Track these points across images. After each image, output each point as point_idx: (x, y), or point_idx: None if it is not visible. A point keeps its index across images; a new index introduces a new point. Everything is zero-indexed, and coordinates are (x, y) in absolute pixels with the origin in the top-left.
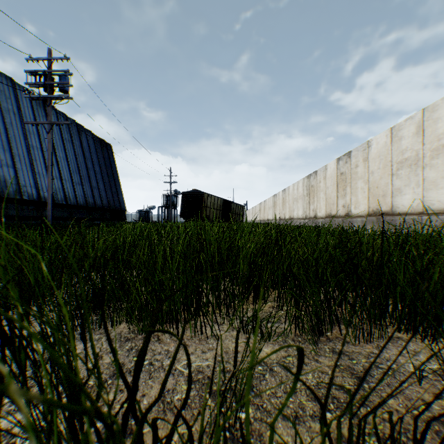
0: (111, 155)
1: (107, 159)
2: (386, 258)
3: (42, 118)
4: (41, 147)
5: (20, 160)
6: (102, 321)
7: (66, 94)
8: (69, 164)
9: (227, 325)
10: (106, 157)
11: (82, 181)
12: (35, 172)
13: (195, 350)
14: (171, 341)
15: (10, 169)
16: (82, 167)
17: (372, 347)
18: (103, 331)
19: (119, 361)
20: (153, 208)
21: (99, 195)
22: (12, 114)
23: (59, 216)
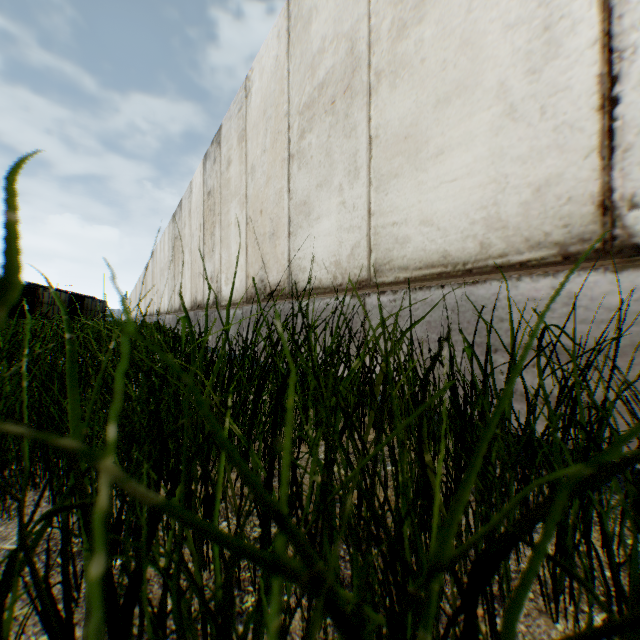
0: None
1: None
2: None
3: None
4: None
5: None
6: None
7: None
8: None
9: None
10: None
11: None
12: None
13: None
14: None
15: None
16: None
17: None
18: None
19: None
20: None
21: None
22: None
23: None
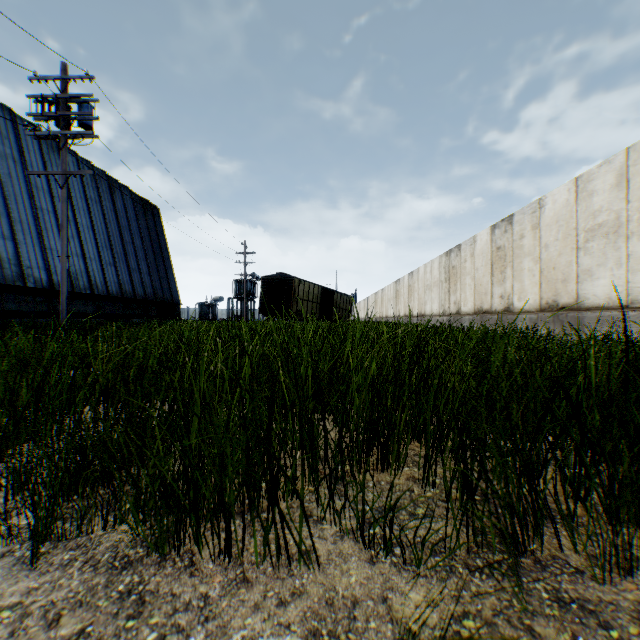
0: (158, 222)
1: (152, 229)
2: (636, 392)
3: (56, 168)
4: (54, 210)
5: (23, 229)
6: (84, 519)
7: (90, 130)
8: (95, 236)
9: (330, 525)
10: (151, 226)
11: (116, 260)
12: (44, 247)
13: (263, 596)
14: (215, 569)
15: (8, 242)
16: (115, 240)
17: (635, 586)
18: (84, 539)
19: (94, 631)
20: (220, 300)
21: (141, 282)
22: (11, 162)
23: (81, 312)
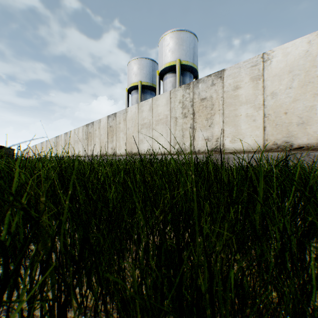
0: None
1: None
2: None
3: None
4: None
5: None
6: None
7: None
8: None
9: None
10: None
11: None
12: None
13: None
14: None
15: None
16: None
17: None
18: None
19: None
20: None
21: None
22: None
23: None
